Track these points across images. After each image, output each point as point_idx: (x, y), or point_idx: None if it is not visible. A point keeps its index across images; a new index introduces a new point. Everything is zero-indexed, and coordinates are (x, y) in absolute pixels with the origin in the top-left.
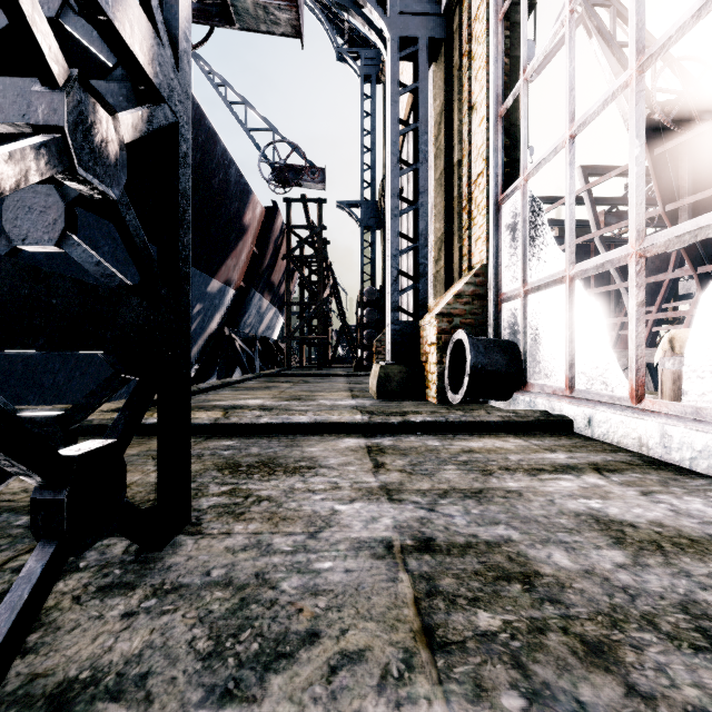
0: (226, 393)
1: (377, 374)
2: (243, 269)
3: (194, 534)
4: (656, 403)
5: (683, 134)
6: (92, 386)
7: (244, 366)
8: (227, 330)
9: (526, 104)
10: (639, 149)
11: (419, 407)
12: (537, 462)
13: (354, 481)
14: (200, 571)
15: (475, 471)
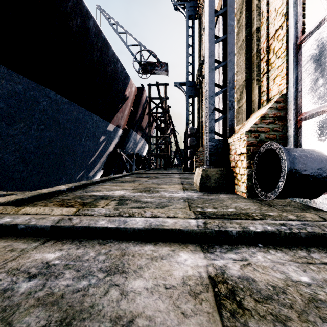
0: (107, 184)
1: (200, 174)
2: (126, 119)
3: None
4: None
5: None
6: (45, 179)
7: (126, 168)
8: (118, 150)
9: None
10: None
11: (235, 201)
12: None
13: None
14: None
15: None
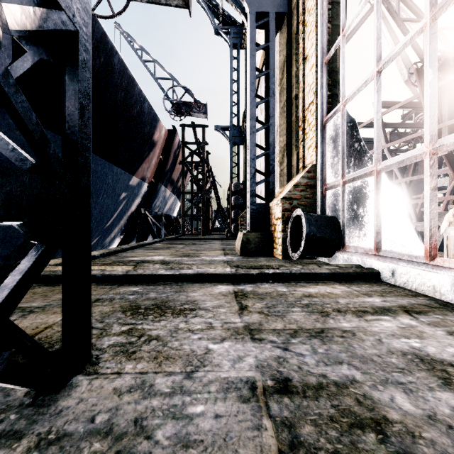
0: (140, 251)
1: (241, 239)
2: (153, 170)
3: (90, 374)
4: (446, 261)
5: (444, 79)
6: None
7: (154, 233)
8: (143, 210)
9: (344, 52)
10: (432, 76)
11: (270, 262)
12: (360, 305)
13: (224, 321)
14: (86, 416)
15: (315, 312)
